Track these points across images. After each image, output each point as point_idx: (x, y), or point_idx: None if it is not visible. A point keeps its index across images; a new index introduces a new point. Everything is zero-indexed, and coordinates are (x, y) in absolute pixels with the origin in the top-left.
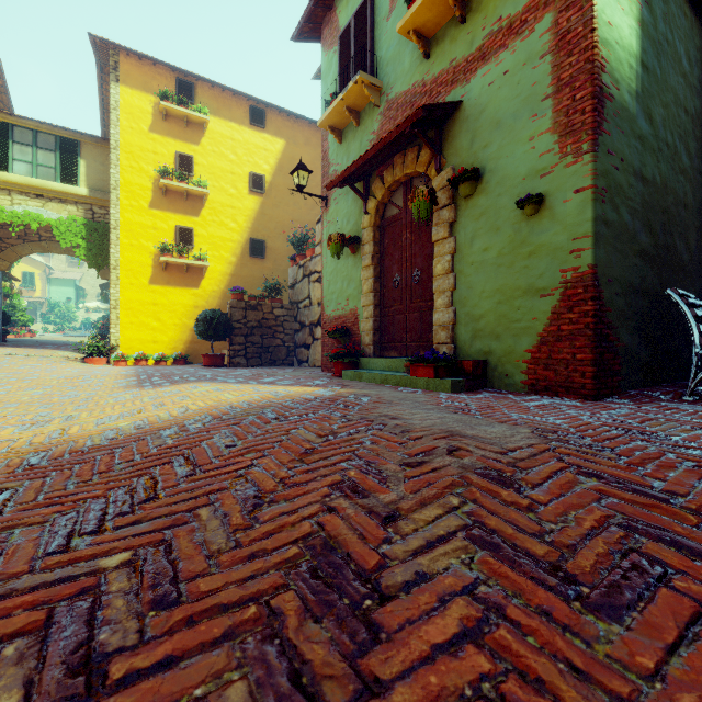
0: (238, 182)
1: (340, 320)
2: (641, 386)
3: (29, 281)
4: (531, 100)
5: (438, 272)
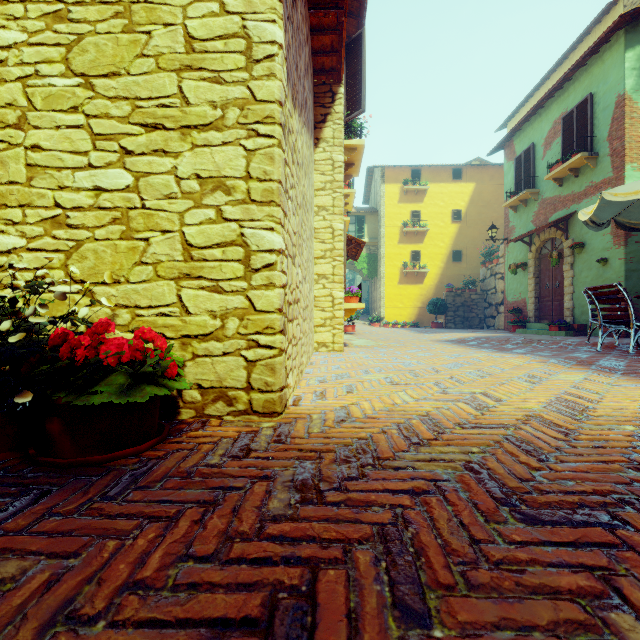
0: (445, 218)
1: (515, 304)
2: None
3: None
4: None
5: (565, 285)
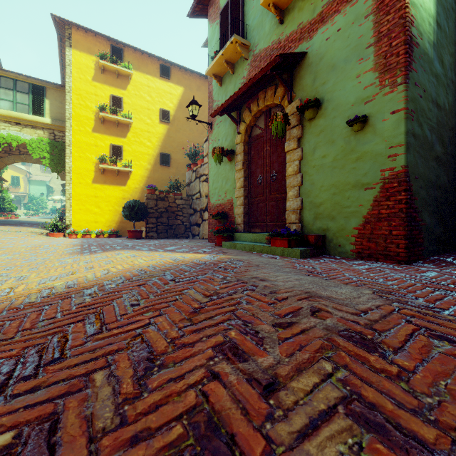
0: (152, 115)
1: (220, 207)
2: (436, 254)
3: (15, 182)
4: (358, 48)
5: (289, 173)
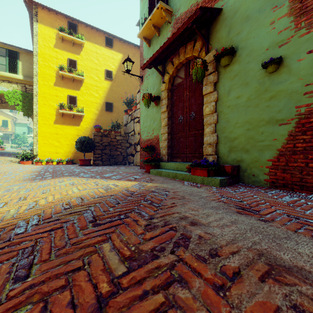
0: (99, 74)
1: (149, 142)
2: None
3: (5, 124)
4: None
5: (206, 112)
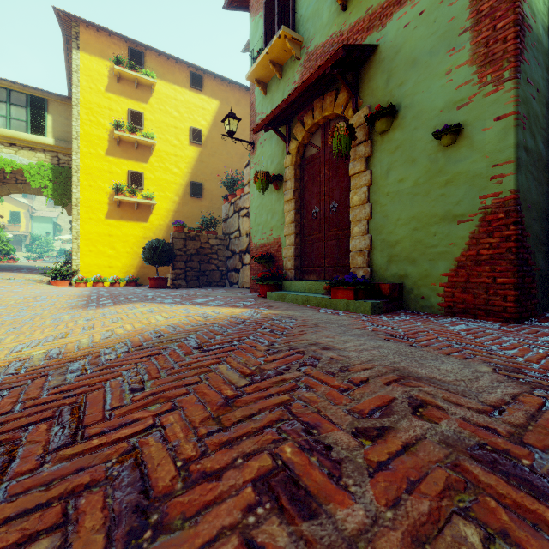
0: (180, 135)
1: (265, 248)
2: None
3: (15, 218)
4: (448, 35)
5: (354, 203)
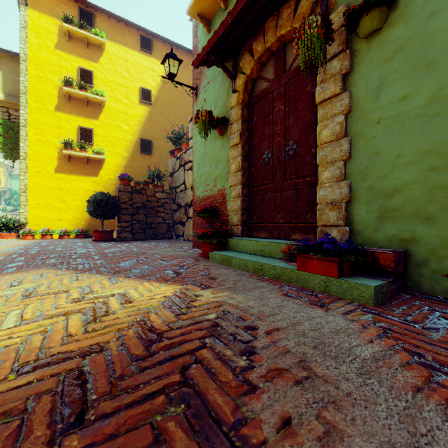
0: (130, 94)
1: (208, 201)
2: None
3: None
4: None
5: (324, 139)
